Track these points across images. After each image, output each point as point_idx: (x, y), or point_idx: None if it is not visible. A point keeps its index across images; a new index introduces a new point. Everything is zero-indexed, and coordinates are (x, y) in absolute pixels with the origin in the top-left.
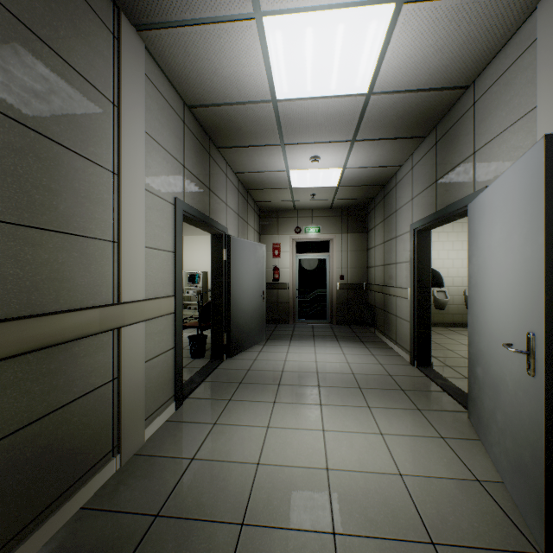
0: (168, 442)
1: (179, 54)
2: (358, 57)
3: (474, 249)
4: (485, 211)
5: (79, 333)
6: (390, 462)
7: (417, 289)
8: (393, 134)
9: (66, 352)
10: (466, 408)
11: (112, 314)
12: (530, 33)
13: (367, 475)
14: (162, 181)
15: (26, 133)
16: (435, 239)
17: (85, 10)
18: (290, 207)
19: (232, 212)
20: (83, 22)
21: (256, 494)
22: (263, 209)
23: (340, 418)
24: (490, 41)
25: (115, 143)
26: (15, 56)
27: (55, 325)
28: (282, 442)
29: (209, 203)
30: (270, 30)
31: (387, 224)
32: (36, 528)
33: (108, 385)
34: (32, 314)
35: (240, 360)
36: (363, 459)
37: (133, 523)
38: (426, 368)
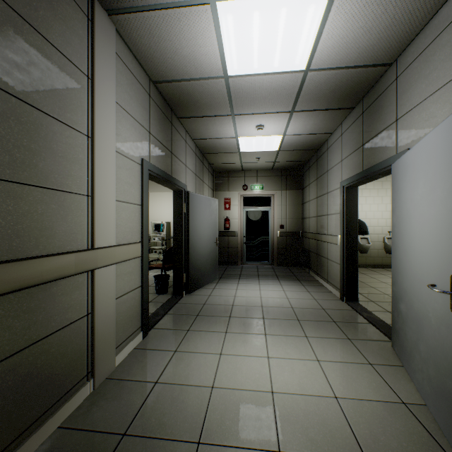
0: (135, 368)
1: (145, 35)
2: (298, 38)
3: (398, 202)
4: (408, 169)
5: (57, 275)
6: (326, 386)
7: (346, 236)
8: (326, 106)
9: (44, 291)
10: (389, 338)
11: (86, 258)
12: (447, 15)
13: (307, 398)
14: (130, 145)
15: (8, 99)
16: (359, 195)
17: None
18: (239, 168)
19: (190, 172)
20: (60, 5)
21: (210, 415)
22: (216, 170)
23: (282, 346)
24: (412, 23)
25: (89, 110)
26: None
27: (34, 268)
28: (233, 368)
29: (171, 164)
30: (223, 14)
31: (320, 182)
32: (17, 447)
33: (83, 320)
34: (13, 259)
35: (197, 296)
36: (303, 383)
37: (103, 441)
38: (353, 303)
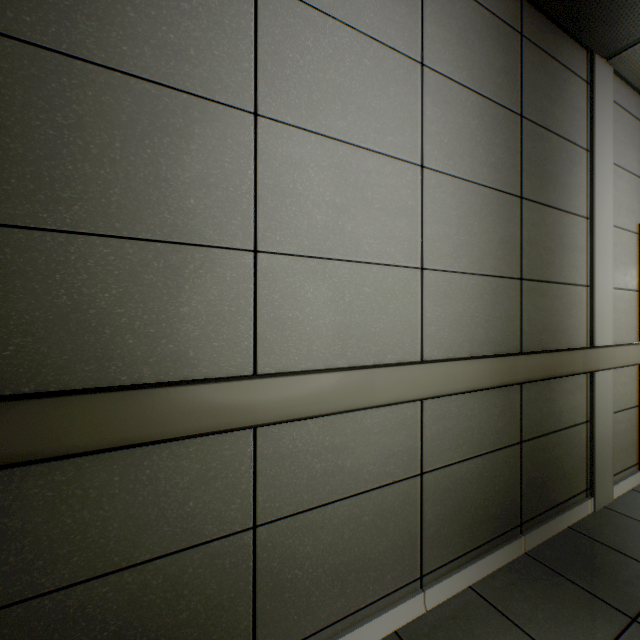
0: None
1: None
2: None
3: None
4: None
5: (569, 371)
6: None
7: None
8: None
9: (557, 385)
10: None
11: (589, 356)
12: None
13: None
14: (624, 211)
15: (538, 209)
16: None
17: (567, 80)
18: None
19: None
20: (566, 92)
21: None
22: None
23: None
24: None
25: (586, 188)
26: (534, 154)
27: (557, 360)
28: None
29: None
30: None
31: None
32: (543, 520)
33: (582, 426)
34: (545, 350)
35: None
36: None
37: (639, 568)
38: None
